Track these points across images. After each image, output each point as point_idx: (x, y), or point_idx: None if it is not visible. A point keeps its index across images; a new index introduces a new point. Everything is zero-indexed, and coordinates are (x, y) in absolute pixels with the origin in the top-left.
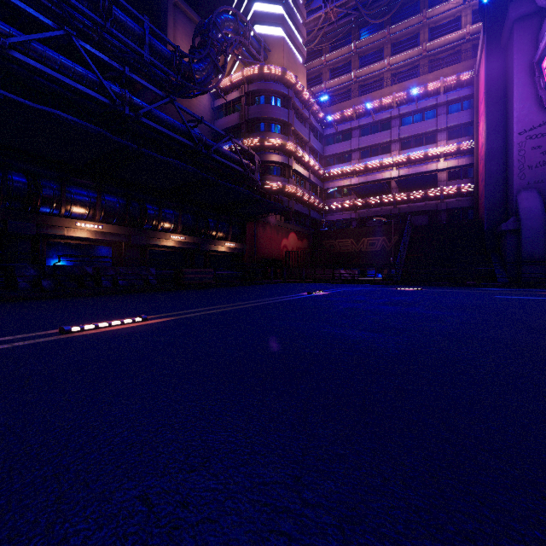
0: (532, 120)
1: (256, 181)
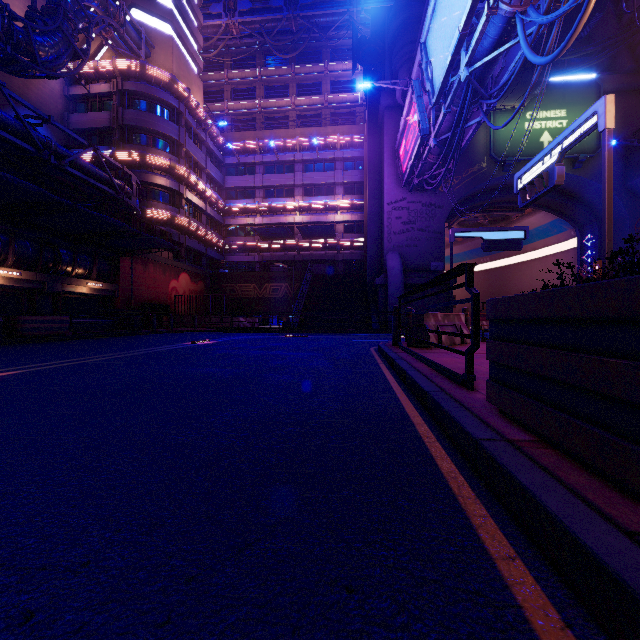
0: (396, 195)
1: (134, 207)
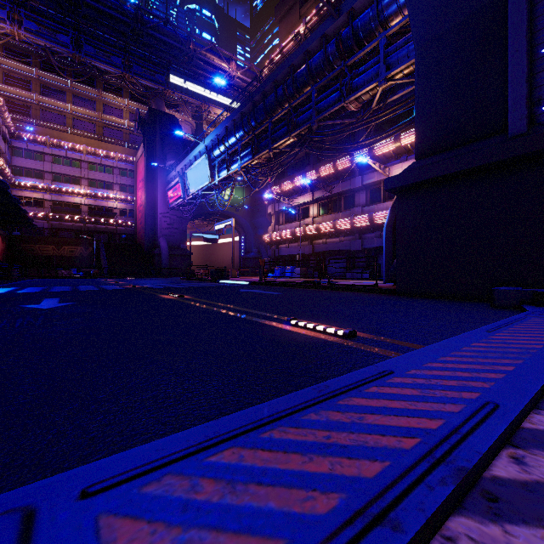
0: (164, 210)
1: None
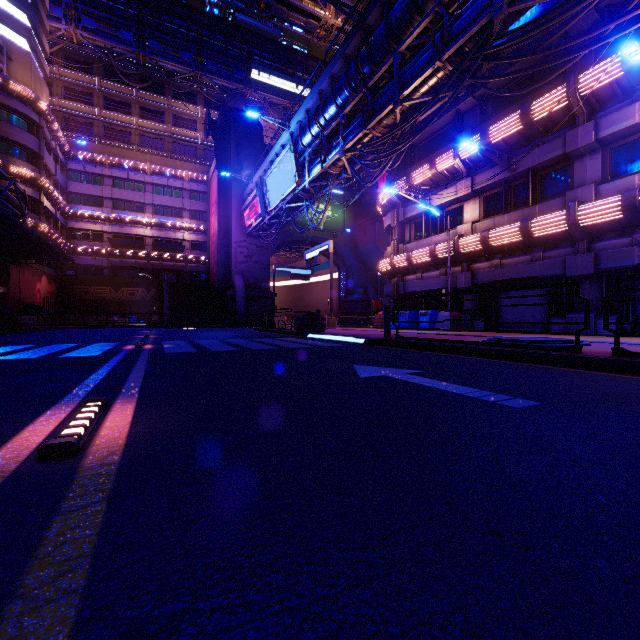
0: (240, 237)
1: (25, 223)
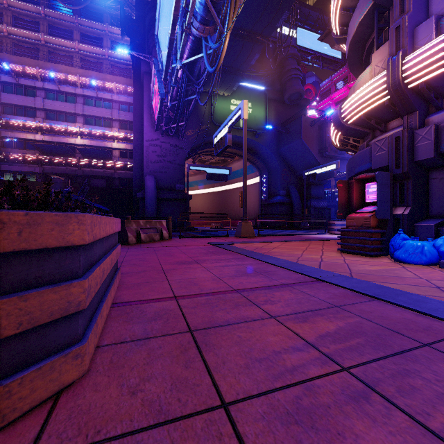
0: (152, 135)
1: None
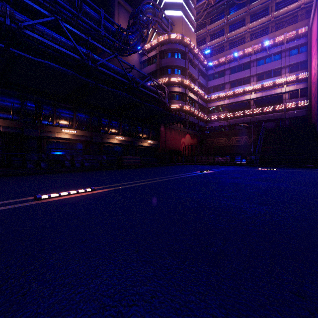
0: None
1: (166, 103)
